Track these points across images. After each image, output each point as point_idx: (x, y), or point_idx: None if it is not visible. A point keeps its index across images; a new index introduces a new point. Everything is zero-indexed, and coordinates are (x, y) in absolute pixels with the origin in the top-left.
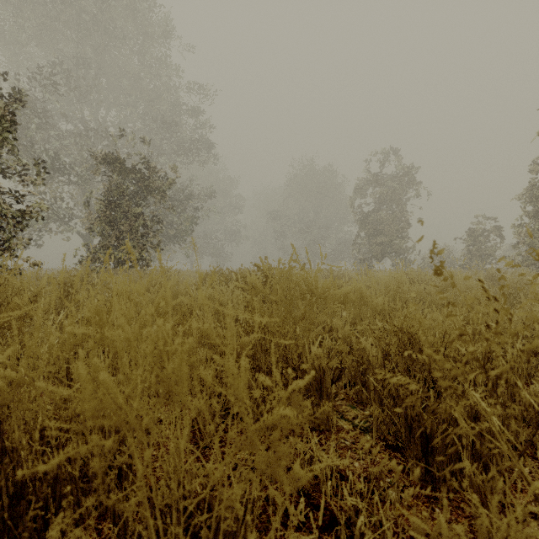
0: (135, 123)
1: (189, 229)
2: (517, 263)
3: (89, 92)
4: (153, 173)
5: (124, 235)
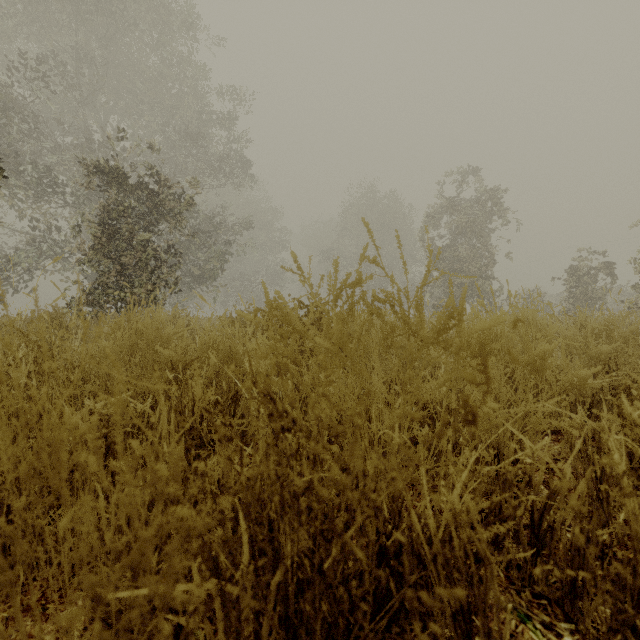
0: (153, 136)
1: (220, 267)
2: None
3: (95, 95)
4: (169, 190)
5: (130, 271)
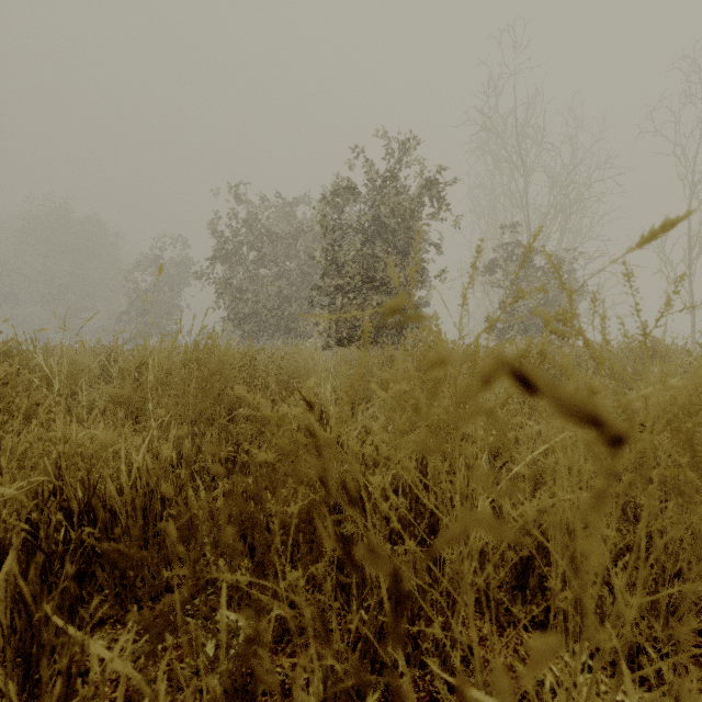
0: None
1: None
2: (234, 345)
3: None
4: None
5: None
